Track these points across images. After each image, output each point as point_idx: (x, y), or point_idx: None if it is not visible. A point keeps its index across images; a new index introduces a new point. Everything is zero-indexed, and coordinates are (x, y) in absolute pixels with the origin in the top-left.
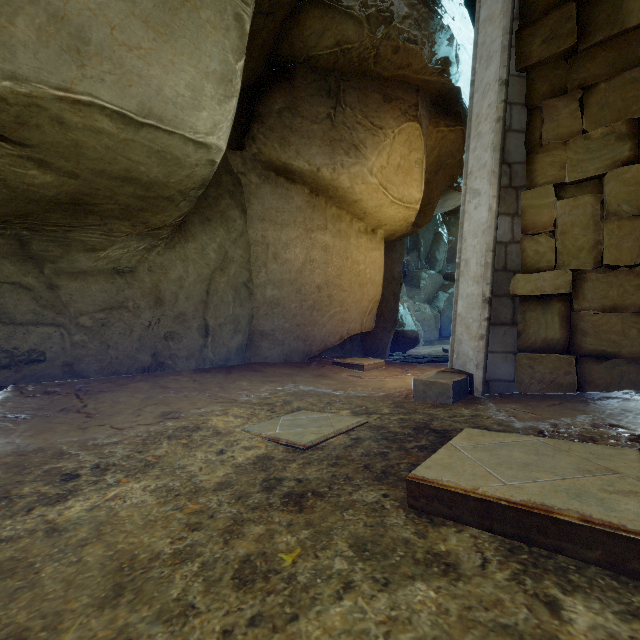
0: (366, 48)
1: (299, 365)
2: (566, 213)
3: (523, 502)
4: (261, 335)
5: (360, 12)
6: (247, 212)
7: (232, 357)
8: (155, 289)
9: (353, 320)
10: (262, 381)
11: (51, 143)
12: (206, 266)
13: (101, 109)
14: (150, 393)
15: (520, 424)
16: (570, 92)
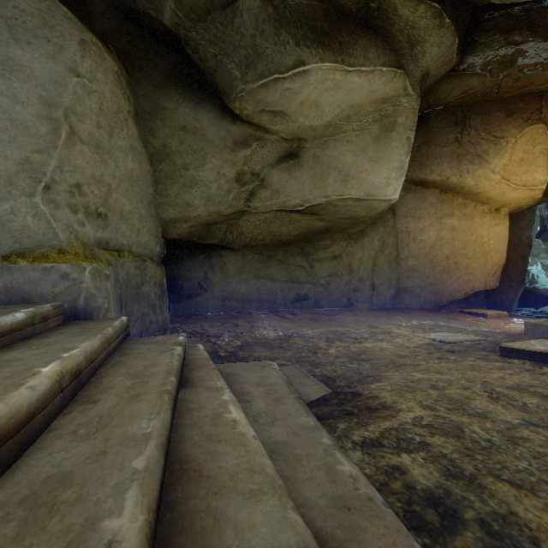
0: (488, 87)
1: (432, 311)
2: None
3: (544, 351)
4: (404, 290)
5: (483, 69)
6: (396, 214)
7: (387, 303)
8: (349, 265)
9: (477, 280)
10: (410, 317)
11: (328, 212)
12: (373, 250)
13: (351, 198)
14: (355, 317)
15: None
16: None
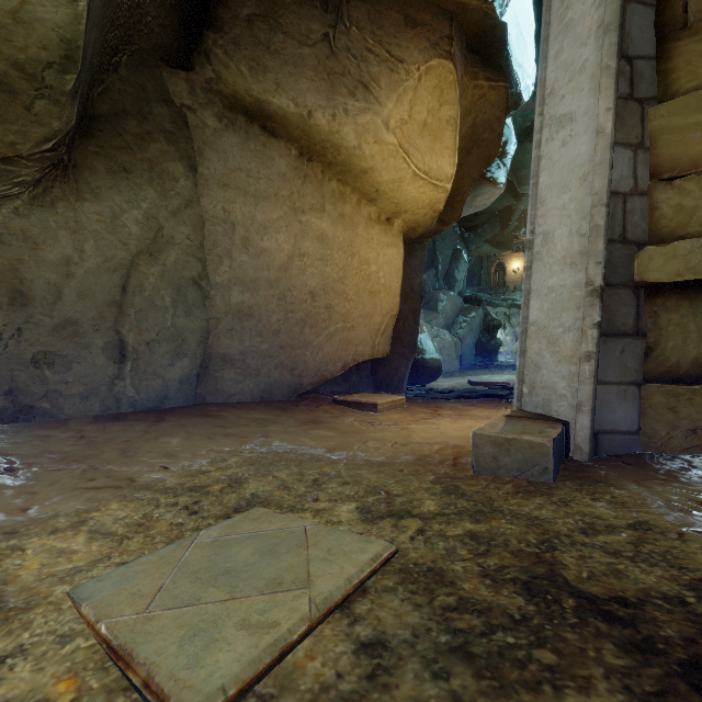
0: None
1: (282, 405)
2: None
3: None
4: (223, 361)
5: None
6: (199, 170)
7: (172, 395)
8: (10, 275)
9: (361, 341)
10: (210, 435)
11: None
12: (121, 245)
13: None
14: None
15: None
16: None
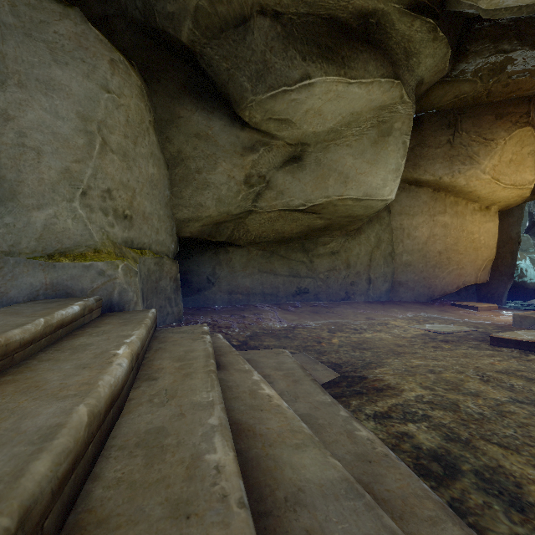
0: (479, 92)
1: (425, 304)
2: None
3: (530, 340)
4: (399, 284)
5: (474, 76)
6: (391, 211)
7: (382, 296)
8: (347, 260)
9: (468, 275)
10: (405, 310)
11: (328, 211)
12: (369, 246)
13: (350, 199)
14: (352, 310)
15: None
16: None
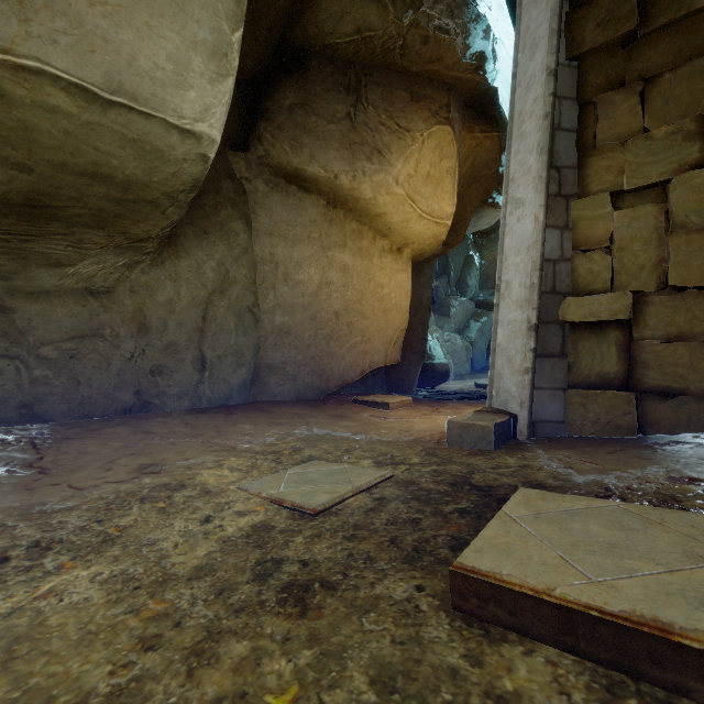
0: (391, 37)
1: (314, 404)
2: (624, 226)
3: (624, 614)
4: (269, 369)
5: None
6: (252, 225)
7: (234, 395)
8: (139, 314)
9: (376, 351)
10: (269, 423)
11: None
12: (202, 287)
13: (54, 79)
14: (128, 440)
15: (580, 478)
16: (629, 84)
